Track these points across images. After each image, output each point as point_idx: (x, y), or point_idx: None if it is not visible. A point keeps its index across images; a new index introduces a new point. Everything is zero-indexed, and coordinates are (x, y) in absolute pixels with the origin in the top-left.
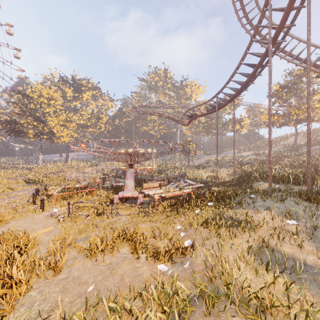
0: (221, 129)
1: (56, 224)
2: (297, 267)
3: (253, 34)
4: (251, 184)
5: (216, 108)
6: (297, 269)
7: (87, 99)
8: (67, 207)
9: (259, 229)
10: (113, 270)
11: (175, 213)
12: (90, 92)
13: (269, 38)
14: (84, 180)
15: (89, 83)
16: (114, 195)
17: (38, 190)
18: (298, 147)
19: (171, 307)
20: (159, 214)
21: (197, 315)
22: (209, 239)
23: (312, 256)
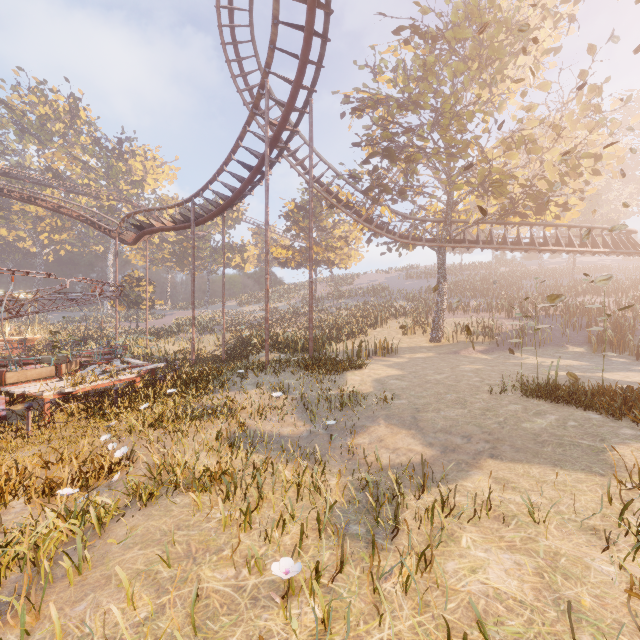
0: (208, 261)
1: None
2: (266, 437)
3: (248, 120)
4: (249, 357)
5: (192, 223)
6: (265, 439)
7: None
8: None
9: (242, 413)
10: None
11: (97, 419)
12: None
13: (266, 138)
14: None
15: None
16: None
17: None
18: (319, 301)
19: (84, 513)
20: (58, 429)
21: (128, 514)
22: (162, 441)
23: (291, 428)
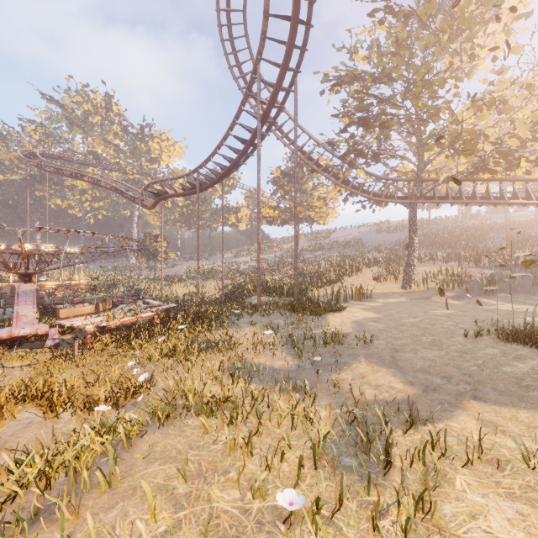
0: (209, 220)
1: None
2: (261, 369)
3: (243, 101)
4: (243, 300)
5: (198, 189)
6: (260, 371)
7: None
8: None
9: (239, 347)
10: (5, 444)
11: (125, 348)
12: None
13: (258, 114)
14: None
15: None
16: None
17: None
18: (301, 253)
19: (115, 429)
20: (96, 355)
21: (149, 431)
22: (175, 369)
23: (281, 362)
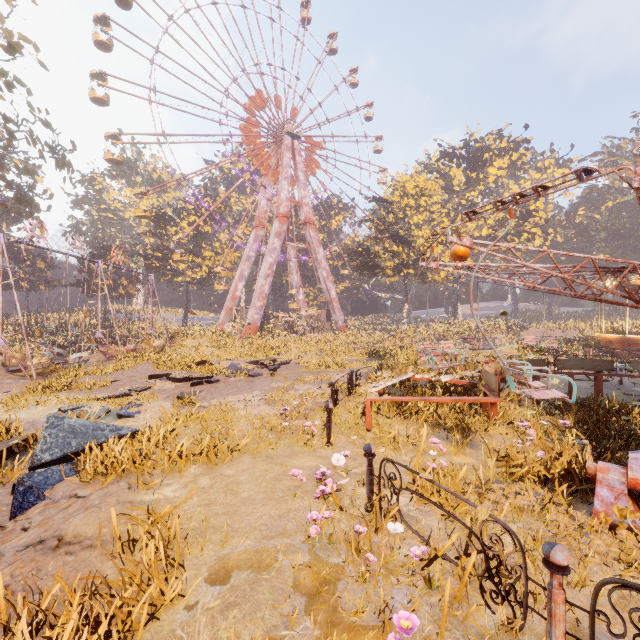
0: None
1: (301, 540)
2: None
3: None
4: None
5: None
6: None
7: (496, 178)
8: (391, 450)
9: None
10: None
11: None
12: (503, 159)
13: None
14: (472, 364)
15: (501, 139)
16: (597, 465)
17: (358, 375)
18: None
19: None
20: None
21: None
22: None
23: None
